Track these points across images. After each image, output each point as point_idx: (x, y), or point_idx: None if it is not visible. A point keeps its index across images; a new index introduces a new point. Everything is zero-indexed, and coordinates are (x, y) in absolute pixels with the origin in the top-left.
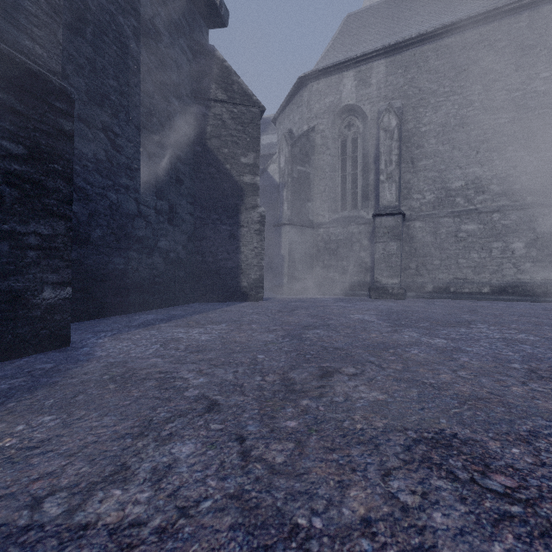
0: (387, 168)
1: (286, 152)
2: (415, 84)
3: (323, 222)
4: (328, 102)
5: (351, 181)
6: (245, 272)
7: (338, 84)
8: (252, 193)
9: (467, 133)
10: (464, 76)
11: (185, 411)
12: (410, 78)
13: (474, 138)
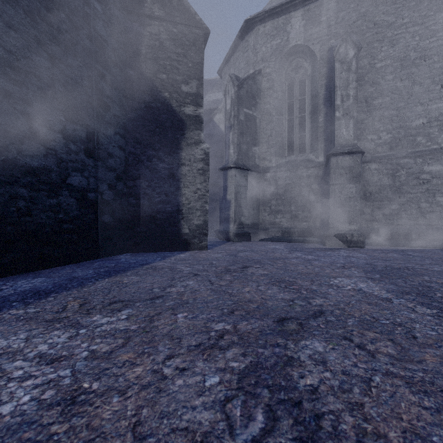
0: (344, 103)
1: (232, 93)
2: (369, 17)
3: (269, 167)
4: (274, 44)
5: (298, 124)
6: (186, 217)
7: (285, 25)
8: (194, 127)
9: (430, 66)
10: (426, 4)
11: None
12: (363, 12)
13: (438, 71)
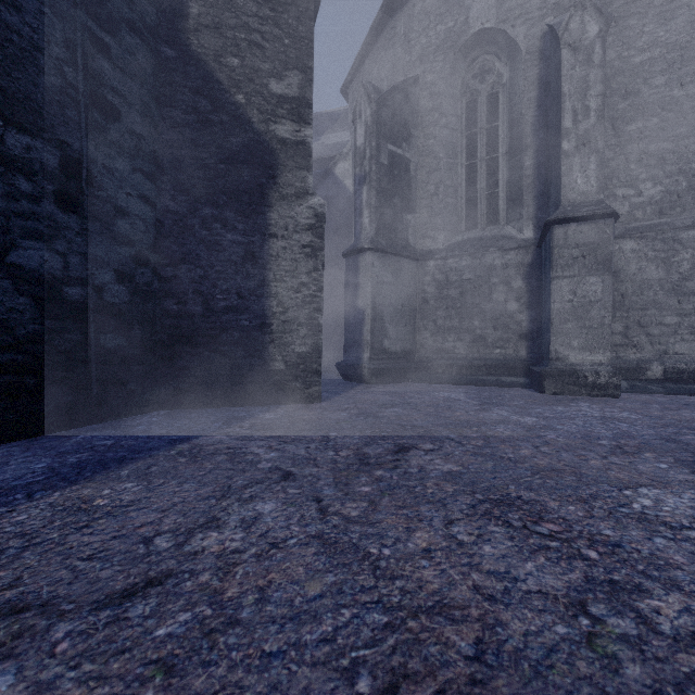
0: (578, 125)
1: (368, 116)
2: None
3: (433, 250)
4: (443, 30)
5: (486, 174)
6: (279, 338)
7: None
8: (295, 163)
9: None
10: None
11: None
12: None
13: None
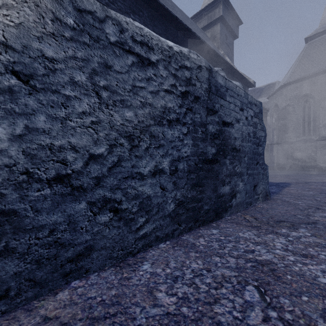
0: (323, 122)
1: (275, 117)
2: None
3: (292, 142)
4: (295, 93)
5: (307, 124)
6: None
7: (300, 86)
8: None
9: None
10: None
11: (272, 176)
12: None
13: None
